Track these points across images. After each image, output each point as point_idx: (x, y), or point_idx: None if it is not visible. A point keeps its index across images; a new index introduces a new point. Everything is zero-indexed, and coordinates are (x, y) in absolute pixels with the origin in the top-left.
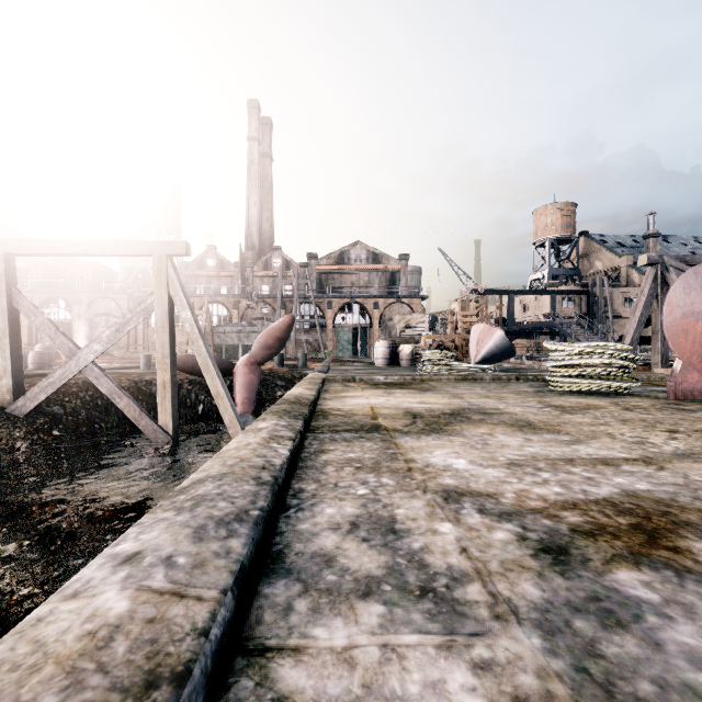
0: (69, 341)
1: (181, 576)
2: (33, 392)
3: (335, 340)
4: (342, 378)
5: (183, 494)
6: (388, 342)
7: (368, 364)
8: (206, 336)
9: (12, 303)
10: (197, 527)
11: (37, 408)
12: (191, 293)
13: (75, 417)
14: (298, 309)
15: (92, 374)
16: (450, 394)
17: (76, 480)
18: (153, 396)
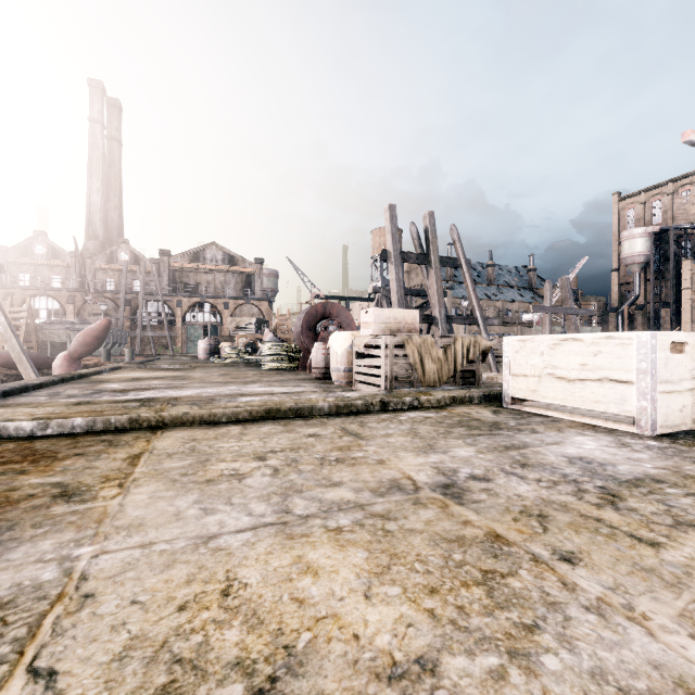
0: None
1: None
2: None
3: (185, 337)
4: (136, 366)
5: None
6: (209, 340)
7: (195, 359)
8: (28, 332)
9: None
10: None
11: None
12: (12, 282)
13: None
14: (145, 307)
15: None
16: (189, 372)
17: None
18: None
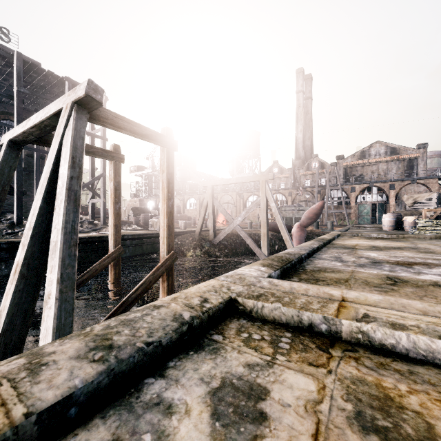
0: (230, 216)
1: (299, 251)
2: (219, 235)
3: (356, 213)
4: (350, 234)
5: (294, 247)
6: (393, 214)
7: (377, 229)
8: None
9: (213, 203)
10: (299, 249)
11: (220, 241)
12: None
13: (231, 246)
14: (329, 194)
15: (238, 229)
16: (411, 243)
17: (236, 268)
18: (256, 240)
